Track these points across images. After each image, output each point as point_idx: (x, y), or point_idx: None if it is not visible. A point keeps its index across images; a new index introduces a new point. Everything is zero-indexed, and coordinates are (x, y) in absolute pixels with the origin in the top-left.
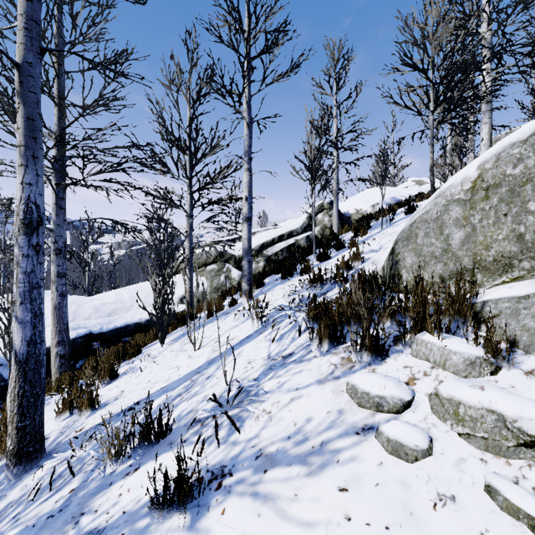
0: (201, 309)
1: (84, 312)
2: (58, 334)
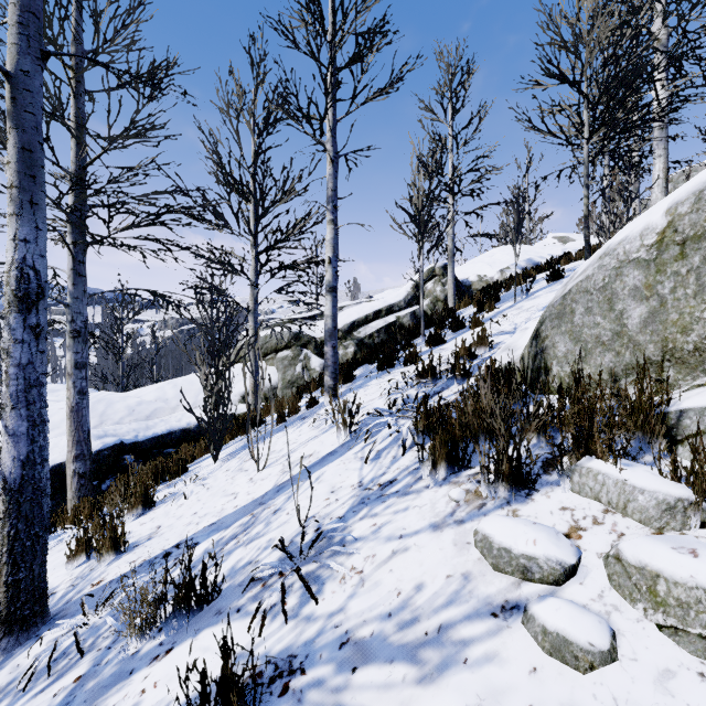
0: (269, 411)
1: (114, 414)
2: (75, 446)
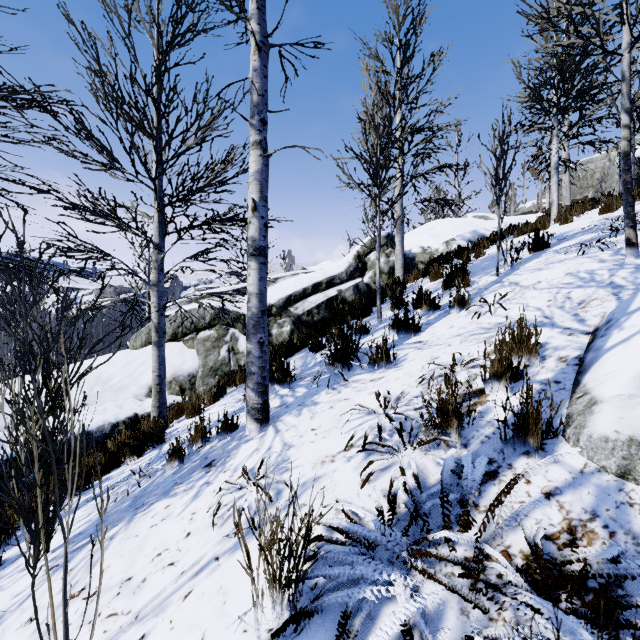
0: (181, 411)
1: None
2: None
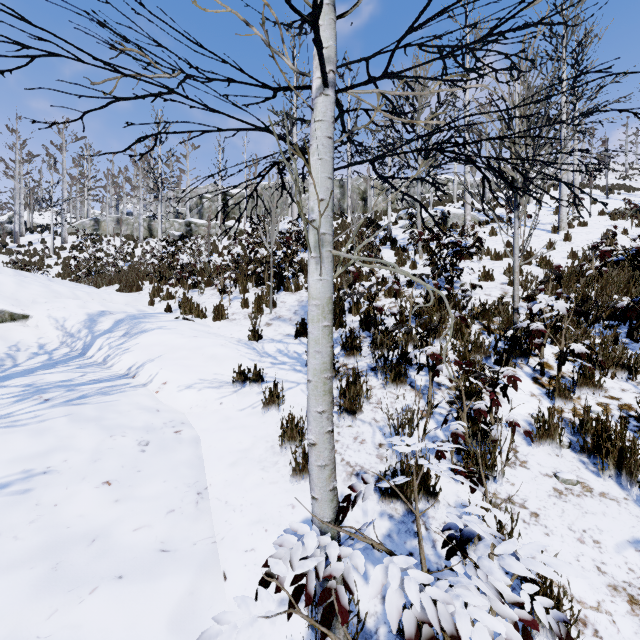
0: None
1: None
2: None
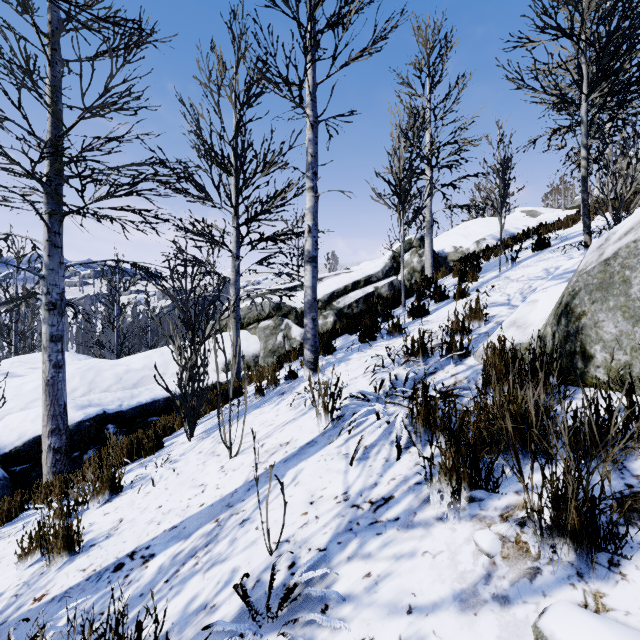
0: (250, 380)
1: (102, 381)
2: (51, 420)
